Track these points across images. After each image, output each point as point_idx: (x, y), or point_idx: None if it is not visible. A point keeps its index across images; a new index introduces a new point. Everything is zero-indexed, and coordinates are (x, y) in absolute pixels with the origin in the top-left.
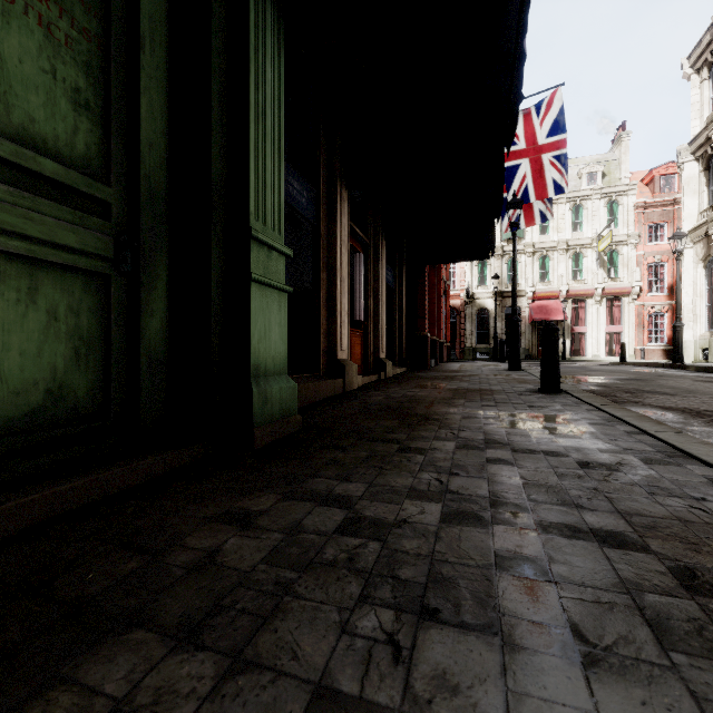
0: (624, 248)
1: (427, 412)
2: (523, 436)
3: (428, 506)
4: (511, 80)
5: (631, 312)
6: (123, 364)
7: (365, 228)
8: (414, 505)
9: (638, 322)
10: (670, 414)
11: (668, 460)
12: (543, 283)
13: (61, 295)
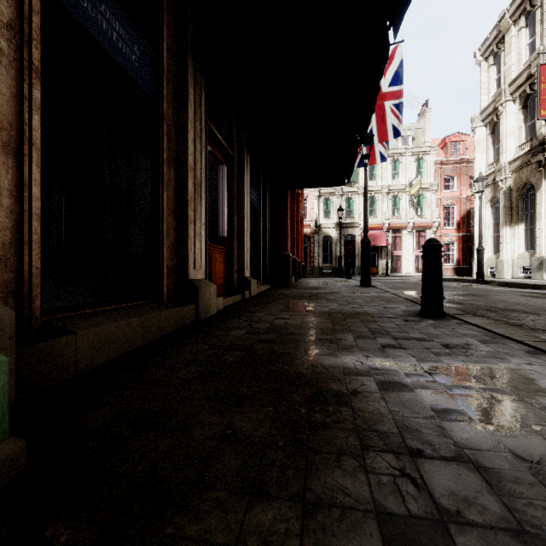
0: (427, 194)
1: (314, 370)
2: None
3: None
4: None
5: None
6: None
7: (229, 140)
8: None
9: None
10: None
11: None
12: (371, 217)
13: None
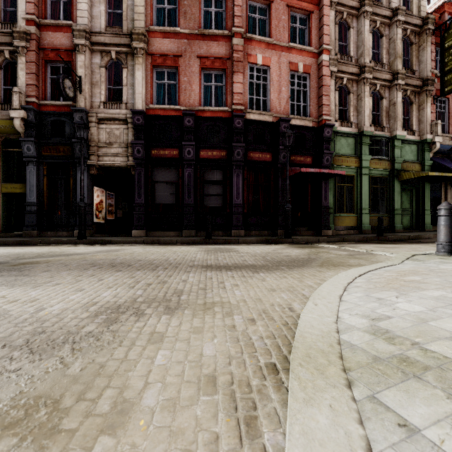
0: None
1: None
2: None
3: None
4: None
5: None
6: (411, 223)
7: None
8: None
9: None
10: None
11: None
12: None
13: (407, 218)
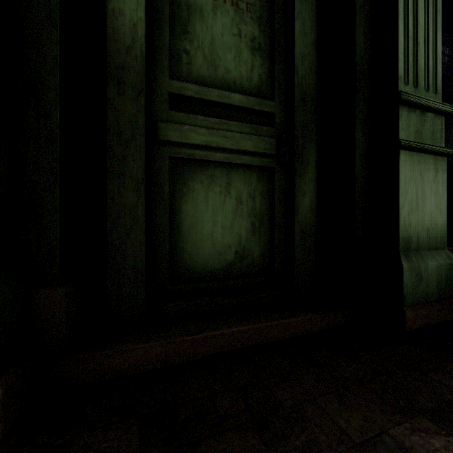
0: None
1: None
2: None
3: None
4: None
5: None
6: (282, 235)
7: None
8: None
9: None
10: None
11: None
12: None
13: (244, 186)
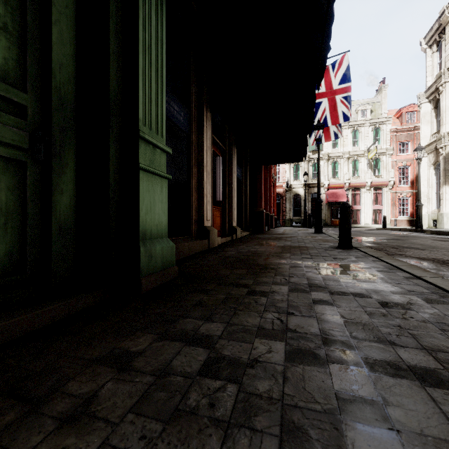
0: (384, 157)
1: (265, 263)
2: (334, 281)
3: (274, 344)
4: (323, 36)
5: (388, 197)
6: (37, 231)
7: (223, 140)
8: (263, 343)
9: (393, 203)
10: (425, 263)
11: (443, 300)
12: (334, 178)
13: None
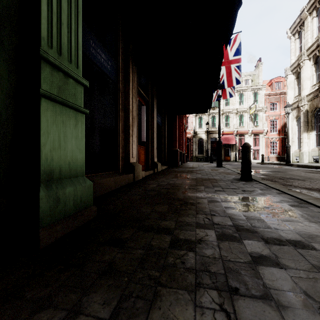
0: (260, 113)
1: (184, 197)
2: (258, 220)
3: None
4: None
5: (263, 141)
6: None
7: (147, 93)
8: None
9: (266, 145)
10: (315, 193)
11: None
12: (226, 127)
13: None
